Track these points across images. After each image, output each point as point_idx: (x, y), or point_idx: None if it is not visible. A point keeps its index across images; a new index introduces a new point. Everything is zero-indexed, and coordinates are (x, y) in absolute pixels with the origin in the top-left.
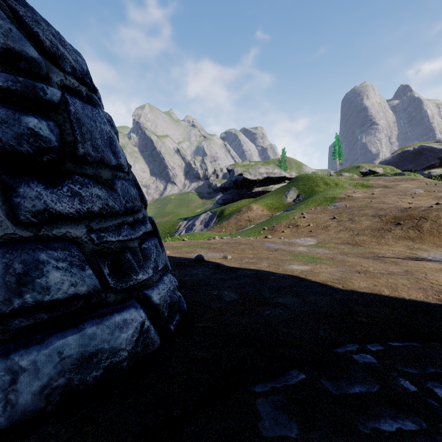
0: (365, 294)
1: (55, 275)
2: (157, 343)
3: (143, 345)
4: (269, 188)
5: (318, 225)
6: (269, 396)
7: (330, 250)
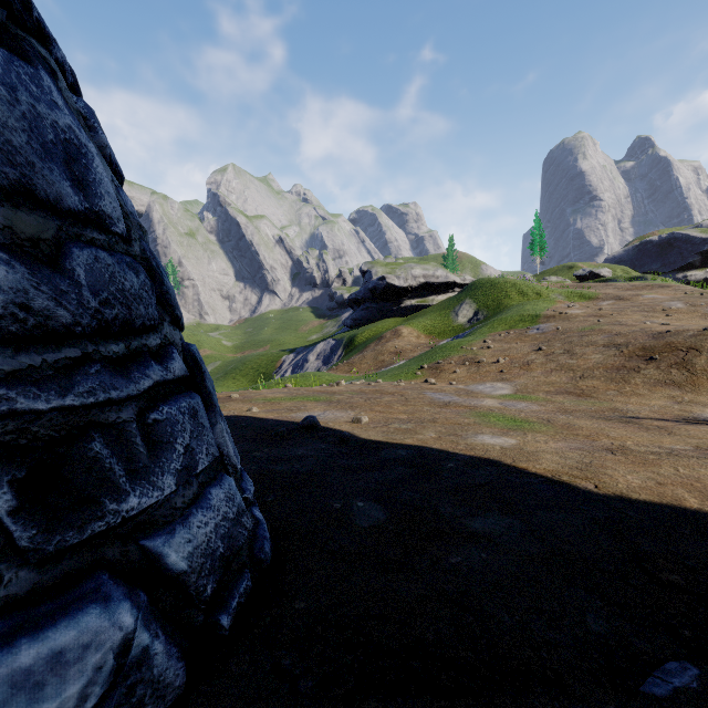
0: (651, 507)
1: None
2: (175, 688)
3: None
4: (429, 301)
5: (514, 361)
6: None
7: (540, 404)
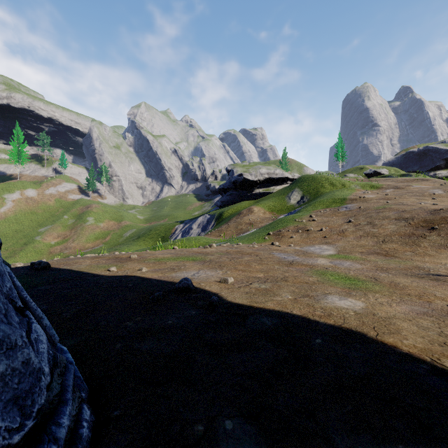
0: None
1: None
2: None
3: None
4: (271, 190)
5: (332, 230)
6: None
7: (360, 263)
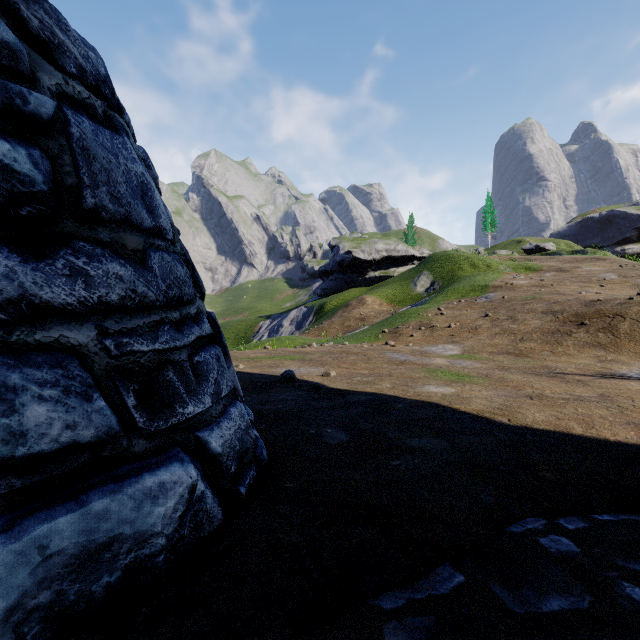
0: (546, 433)
1: (37, 411)
2: (218, 519)
3: (194, 524)
4: (390, 273)
5: (463, 326)
6: (406, 617)
7: (482, 363)
